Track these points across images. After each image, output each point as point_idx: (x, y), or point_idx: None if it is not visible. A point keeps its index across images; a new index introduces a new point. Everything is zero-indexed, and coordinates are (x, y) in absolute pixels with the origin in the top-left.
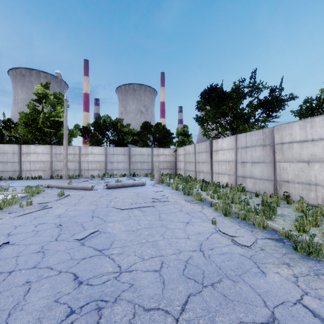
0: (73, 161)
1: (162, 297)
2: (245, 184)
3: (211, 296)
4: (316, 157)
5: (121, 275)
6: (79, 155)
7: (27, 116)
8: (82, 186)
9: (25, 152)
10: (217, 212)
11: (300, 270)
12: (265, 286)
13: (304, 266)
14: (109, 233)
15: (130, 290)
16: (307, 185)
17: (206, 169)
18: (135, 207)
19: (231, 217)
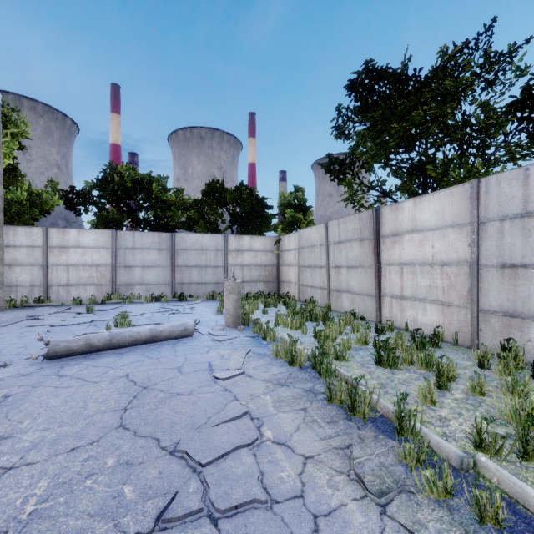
0: (26, 265)
1: None
2: (523, 338)
3: None
4: None
5: None
6: (43, 250)
7: None
8: None
9: None
10: None
11: None
12: None
13: None
14: None
15: None
16: None
17: (360, 284)
18: None
19: None
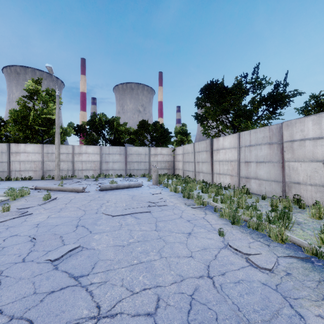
0: (66, 161)
1: None
2: (249, 185)
3: None
4: None
5: None
6: (72, 155)
7: (17, 113)
8: (73, 188)
9: (14, 151)
10: (223, 219)
11: None
12: None
13: None
14: (92, 249)
15: None
16: (322, 187)
17: (206, 169)
18: (129, 213)
19: (239, 226)
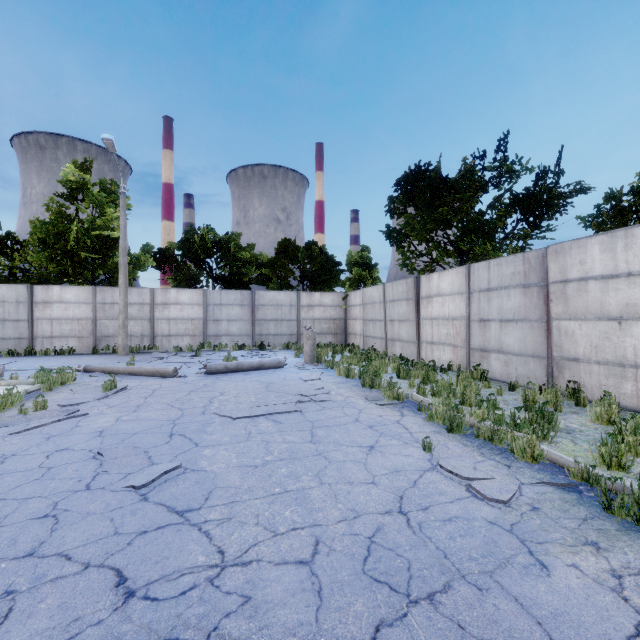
0: (138, 319)
1: (315, 631)
2: (488, 364)
3: (429, 629)
4: (637, 310)
5: (224, 574)
6: (151, 306)
7: (45, 228)
8: (155, 369)
9: (40, 299)
10: (433, 424)
11: (625, 560)
12: (551, 601)
13: (630, 548)
14: (203, 471)
15: (242, 612)
16: (617, 366)
17: (407, 334)
18: (263, 413)
19: (462, 435)
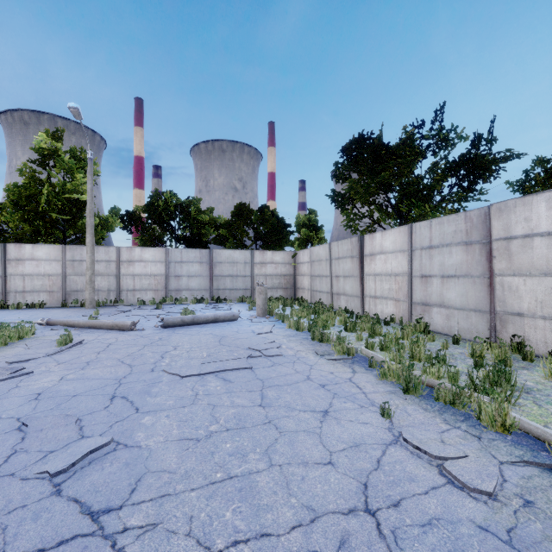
0: (105, 275)
1: None
2: (429, 317)
3: None
4: None
5: None
6: (116, 263)
7: (18, 190)
8: (114, 323)
9: (13, 257)
10: (387, 382)
11: None
12: None
13: None
14: (136, 447)
15: None
16: None
17: (351, 289)
18: (212, 370)
19: (418, 395)
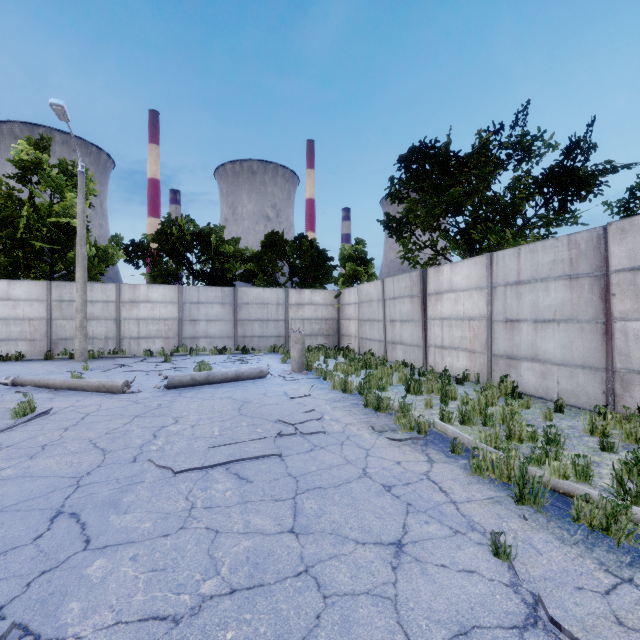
0: (102, 319)
1: None
2: (517, 374)
3: None
4: None
5: None
6: (116, 305)
7: None
8: (100, 383)
9: None
10: (483, 480)
11: None
12: None
13: None
14: None
15: None
16: None
17: (410, 336)
18: (223, 460)
19: (538, 507)
